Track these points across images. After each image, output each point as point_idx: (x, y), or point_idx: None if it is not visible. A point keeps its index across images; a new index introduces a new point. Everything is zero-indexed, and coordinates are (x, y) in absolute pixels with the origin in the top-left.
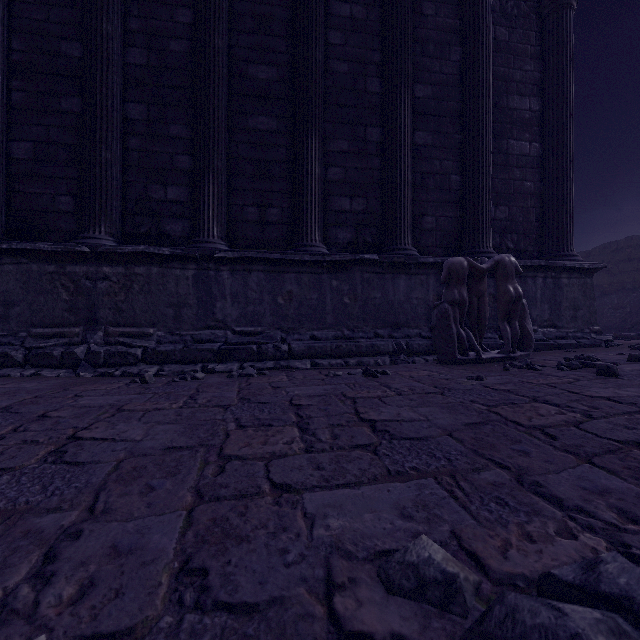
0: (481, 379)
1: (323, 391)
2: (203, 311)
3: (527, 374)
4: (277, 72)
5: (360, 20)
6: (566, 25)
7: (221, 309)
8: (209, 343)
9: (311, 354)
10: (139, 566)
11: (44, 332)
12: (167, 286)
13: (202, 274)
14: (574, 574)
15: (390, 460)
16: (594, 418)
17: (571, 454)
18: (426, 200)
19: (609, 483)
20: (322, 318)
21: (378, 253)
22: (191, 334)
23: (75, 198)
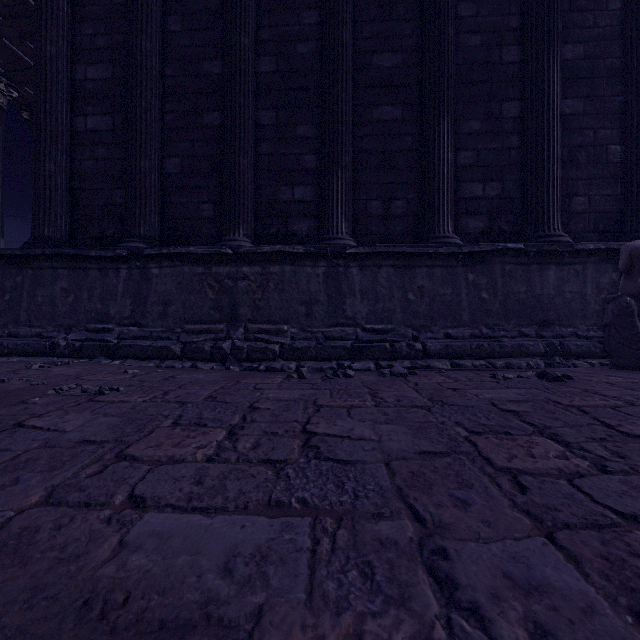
0: None
1: (520, 396)
2: (333, 308)
3: None
4: (402, 57)
5: None
6: None
7: (350, 306)
8: (340, 340)
9: (448, 354)
10: (580, 614)
11: (195, 328)
12: (299, 284)
13: (332, 271)
14: None
15: None
16: None
17: None
18: (576, 178)
19: None
20: (457, 315)
21: (517, 242)
22: (322, 331)
23: (214, 205)
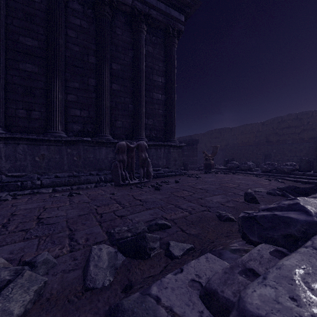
0: (113, 194)
1: (36, 206)
2: None
3: (135, 190)
4: (38, 43)
5: (85, 28)
6: (173, 52)
7: None
8: None
9: (54, 185)
10: None
11: None
12: None
13: None
14: (30, 259)
15: (30, 234)
16: (124, 208)
17: (98, 222)
18: (118, 114)
19: (96, 230)
20: (62, 167)
21: (94, 136)
22: None
23: None
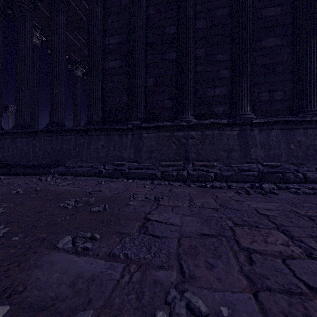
0: None
1: None
2: (243, 153)
3: None
4: (281, 9)
5: None
6: None
7: (254, 152)
8: (248, 171)
9: None
10: None
11: (166, 164)
12: (222, 140)
13: (241, 133)
14: None
15: None
16: None
17: None
18: None
19: None
20: None
21: None
22: (236, 166)
23: (171, 100)
